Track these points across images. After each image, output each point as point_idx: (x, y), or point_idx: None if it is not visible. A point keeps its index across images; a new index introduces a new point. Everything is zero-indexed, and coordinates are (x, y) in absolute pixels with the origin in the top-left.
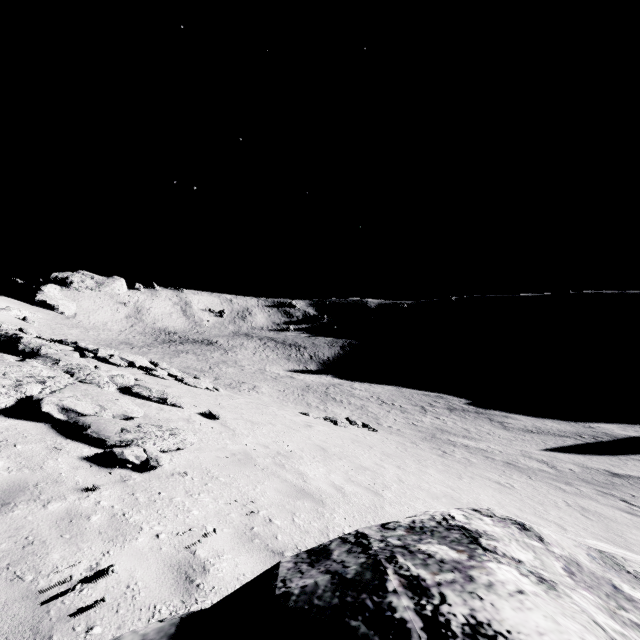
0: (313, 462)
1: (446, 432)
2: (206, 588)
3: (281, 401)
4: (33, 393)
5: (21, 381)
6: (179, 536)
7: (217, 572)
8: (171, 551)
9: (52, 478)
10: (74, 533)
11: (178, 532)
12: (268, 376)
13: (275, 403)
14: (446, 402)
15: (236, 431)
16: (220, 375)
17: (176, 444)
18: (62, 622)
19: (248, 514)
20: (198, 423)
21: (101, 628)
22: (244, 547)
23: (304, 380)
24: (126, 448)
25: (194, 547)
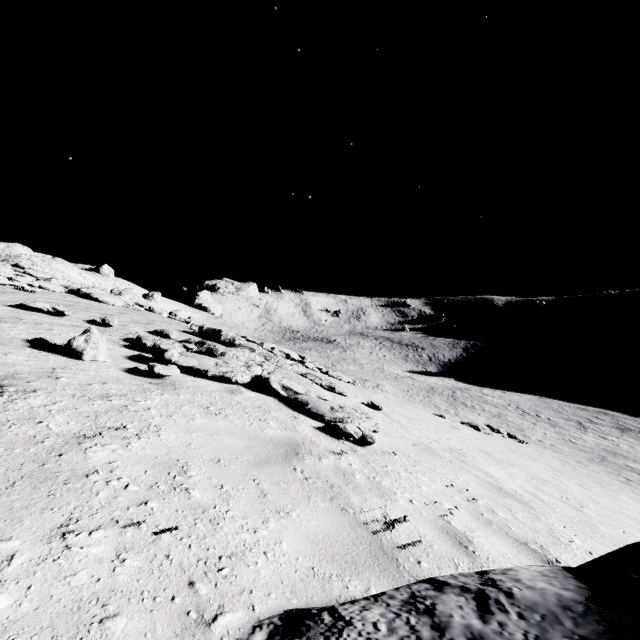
0: (488, 464)
1: (620, 456)
2: (482, 556)
3: (408, 401)
4: (258, 373)
5: (247, 363)
6: (427, 506)
7: (480, 545)
8: (430, 517)
9: (308, 440)
10: (353, 485)
11: (424, 502)
12: (388, 375)
13: (403, 402)
14: (613, 420)
15: (401, 423)
16: (343, 372)
17: (372, 426)
18: (396, 551)
19: (469, 500)
20: (368, 411)
21: (426, 564)
22: (487, 529)
23: (426, 382)
24: (345, 424)
25: (446, 518)
